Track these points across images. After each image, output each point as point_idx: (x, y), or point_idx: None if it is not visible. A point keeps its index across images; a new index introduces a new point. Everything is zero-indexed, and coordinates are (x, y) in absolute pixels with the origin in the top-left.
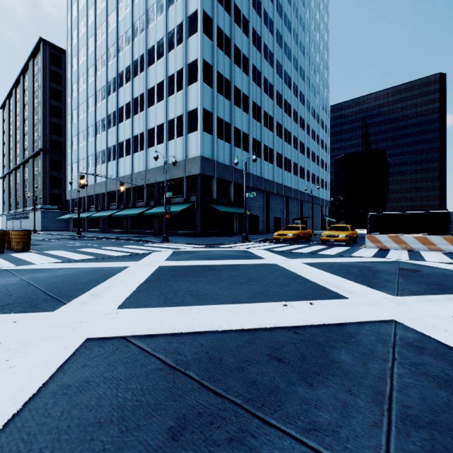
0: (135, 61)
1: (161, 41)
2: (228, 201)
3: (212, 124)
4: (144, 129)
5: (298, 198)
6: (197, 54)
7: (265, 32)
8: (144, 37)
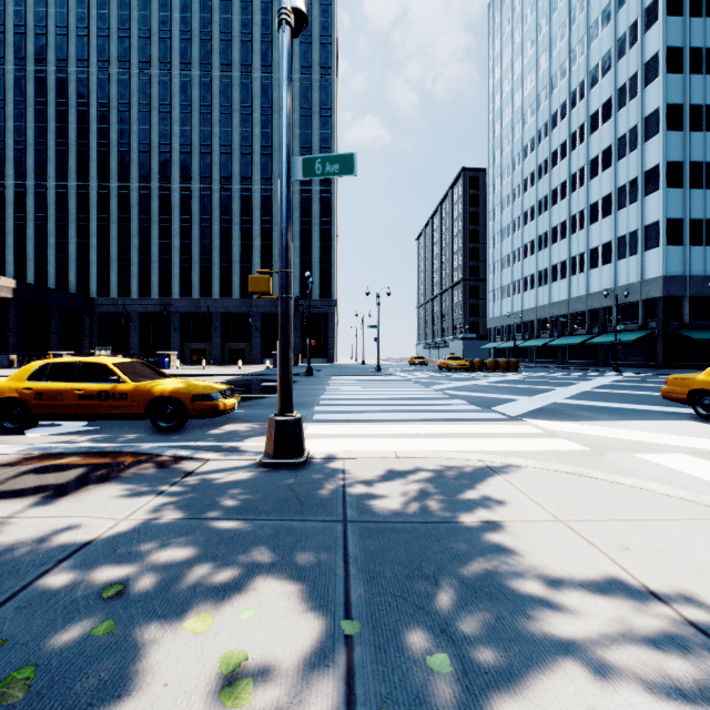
0: (572, 176)
1: (606, 149)
2: None
3: (682, 232)
4: (584, 249)
5: None
6: (658, 159)
7: None
8: (585, 148)
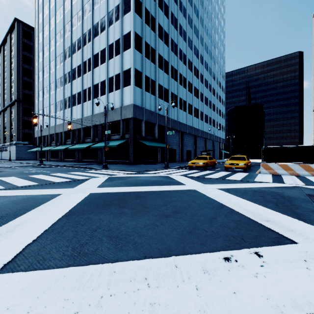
0: (84, 34)
1: (103, 19)
2: (154, 138)
3: (142, 81)
4: (90, 85)
5: (203, 137)
6: (130, 28)
7: (180, 16)
8: (91, 16)
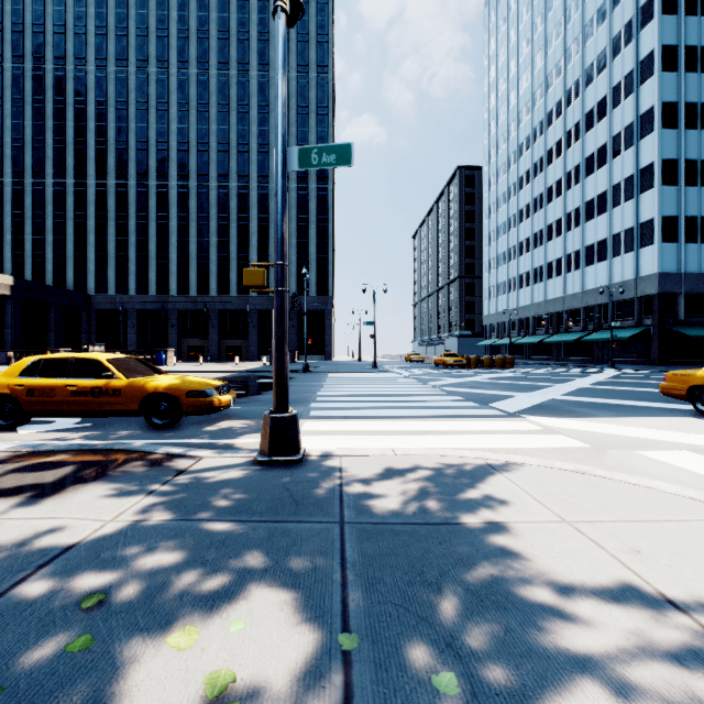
0: (568, 173)
1: (602, 147)
2: None
3: (677, 230)
4: (579, 247)
5: None
6: (653, 157)
7: None
8: (580, 146)
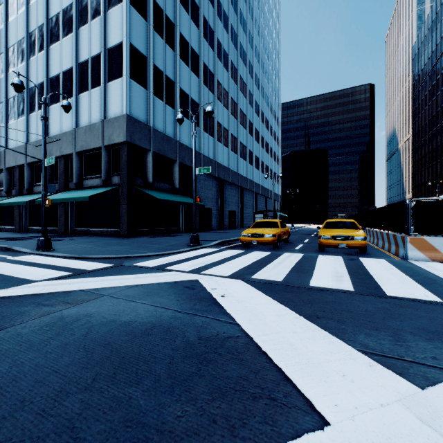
0: None
1: None
2: (172, 187)
3: (147, 74)
4: (43, 78)
5: (253, 190)
6: None
7: None
8: None
